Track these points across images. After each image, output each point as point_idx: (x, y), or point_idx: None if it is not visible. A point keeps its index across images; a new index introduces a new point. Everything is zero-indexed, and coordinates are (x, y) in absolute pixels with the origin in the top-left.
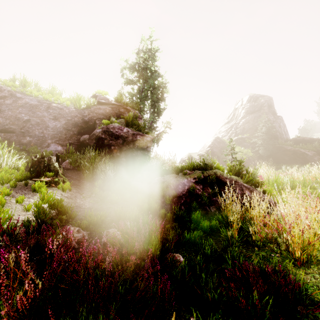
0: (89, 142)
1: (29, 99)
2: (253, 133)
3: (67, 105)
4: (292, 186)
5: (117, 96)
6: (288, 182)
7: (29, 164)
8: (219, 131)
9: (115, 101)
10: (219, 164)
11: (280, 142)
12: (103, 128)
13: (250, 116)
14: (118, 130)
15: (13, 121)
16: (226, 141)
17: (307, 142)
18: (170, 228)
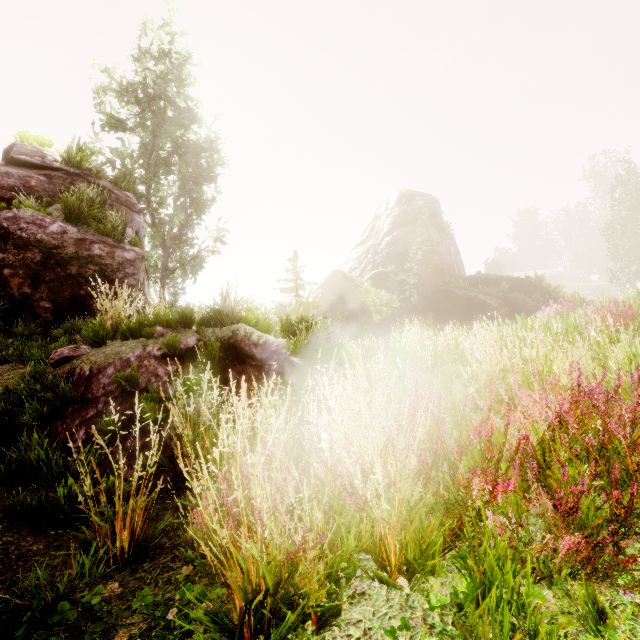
0: None
1: None
2: (404, 263)
3: None
4: (434, 363)
5: (69, 150)
6: (427, 354)
7: None
8: (347, 259)
9: (65, 162)
10: (261, 313)
11: (448, 282)
12: None
13: (399, 231)
14: (30, 227)
15: None
16: (354, 279)
17: (492, 283)
18: None
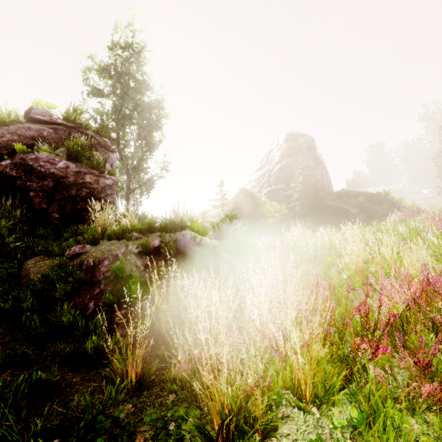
0: None
1: None
2: (290, 183)
3: None
4: (315, 255)
5: (67, 111)
6: (311, 249)
7: None
8: (249, 180)
9: (65, 119)
10: (200, 222)
11: (321, 196)
12: (14, 159)
13: (286, 160)
14: (46, 164)
15: None
16: (255, 194)
17: (352, 197)
18: (0, 363)
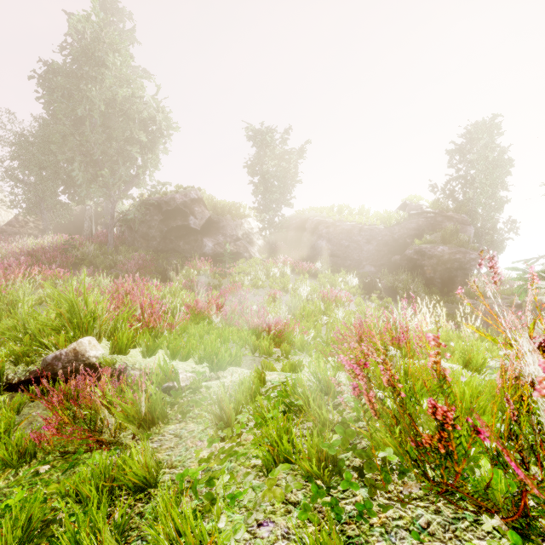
0: (400, 263)
1: (346, 225)
2: None
3: (377, 225)
4: None
5: (433, 203)
6: None
7: (359, 284)
8: None
9: (430, 208)
10: None
11: None
12: (415, 249)
13: None
14: (432, 250)
15: (337, 247)
16: None
17: None
18: None
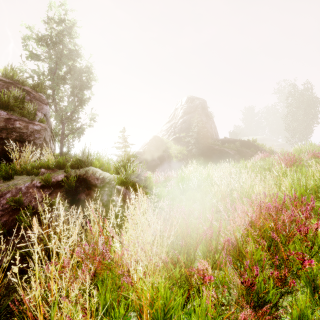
0: None
1: None
2: (189, 132)
3: None
4: (199, 185)
5: (5, 70)
6: (195, 180)
7: None
8: (161, 130)
9: (3, 76)
10: (104, 160)
11: (210, 142)
12: None
13: (187, 116)
14: None
15: None
16: (164, 140)
17: (231, 143)
18: None
